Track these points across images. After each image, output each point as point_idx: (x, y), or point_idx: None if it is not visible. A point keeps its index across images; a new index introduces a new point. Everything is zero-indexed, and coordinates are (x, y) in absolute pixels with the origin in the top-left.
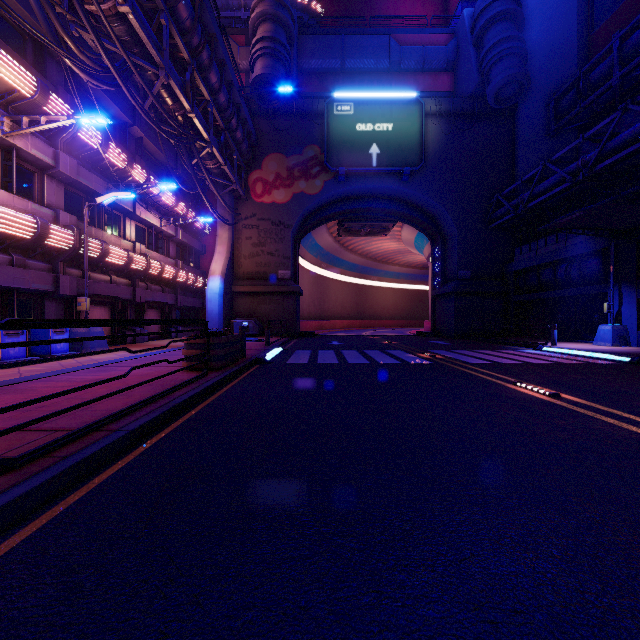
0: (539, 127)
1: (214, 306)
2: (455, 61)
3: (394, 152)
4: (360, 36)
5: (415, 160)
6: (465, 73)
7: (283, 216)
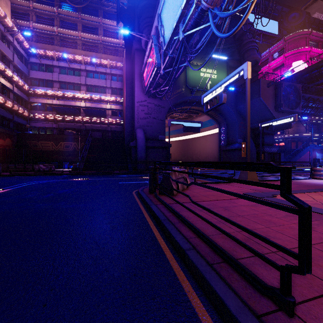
0: None
1: None
2: None
3: None
4: None
5: None
6: None
7: None
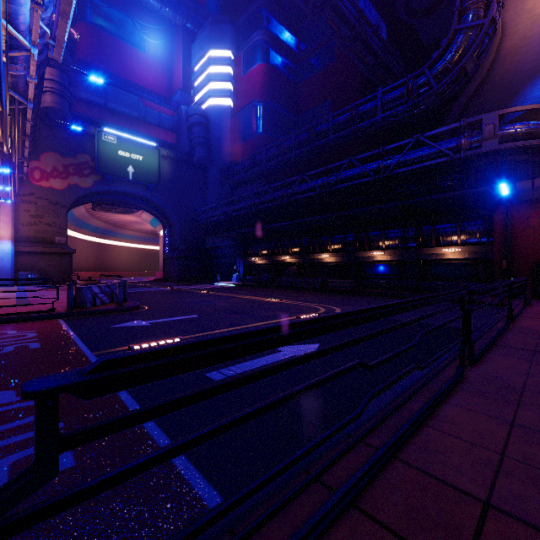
0: (217, 180)
1: (6, 263)
2: (177, 128)
3: (143, 174)
4: (119, 91)
5: (156, 181)
6: (183, 140)
7: (60, 199)
